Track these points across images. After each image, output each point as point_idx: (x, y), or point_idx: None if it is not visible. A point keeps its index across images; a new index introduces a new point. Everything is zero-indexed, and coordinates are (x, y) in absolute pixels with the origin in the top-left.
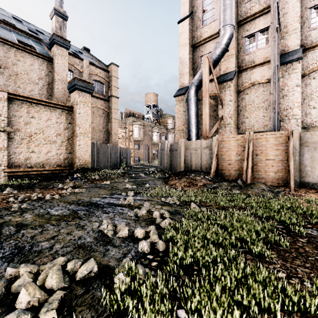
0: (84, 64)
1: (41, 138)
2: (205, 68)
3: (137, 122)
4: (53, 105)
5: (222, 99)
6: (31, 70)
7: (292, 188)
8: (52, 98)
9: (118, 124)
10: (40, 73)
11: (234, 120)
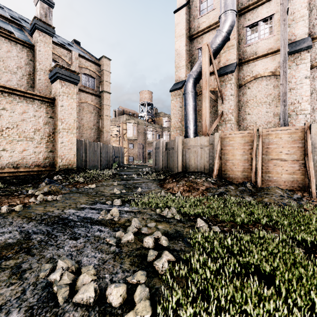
0: (72, 56)
1: (15, 134)
2: (205, 57)
3: (131, 120)
4: (30, 96)
5: (222, 93)
6: (8, 57)
7: (314, 193)
8: (34, 90)
9: (111, 123)
10: (19, 61)
11: (235, 116)
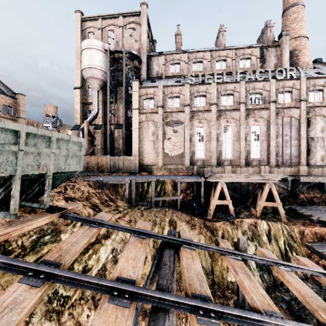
0: None
1: None
2: (85, 126)
3: None
4: None
5: (96, 136)
6: None
7: (105, 172)
8: None
9: None
10: None
11: (101, 146)
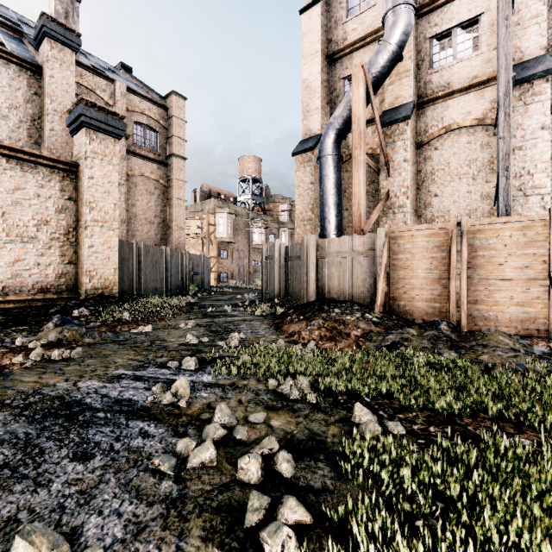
0: (116, 90)
1: None
2: (358, 90)
3: (224, 208)
4: (30, 157)
5: (389, 157)
6: None
7: None
8: (42, 150)
9: (188, 213)
10: (13, 95)
11: (412, 199)
